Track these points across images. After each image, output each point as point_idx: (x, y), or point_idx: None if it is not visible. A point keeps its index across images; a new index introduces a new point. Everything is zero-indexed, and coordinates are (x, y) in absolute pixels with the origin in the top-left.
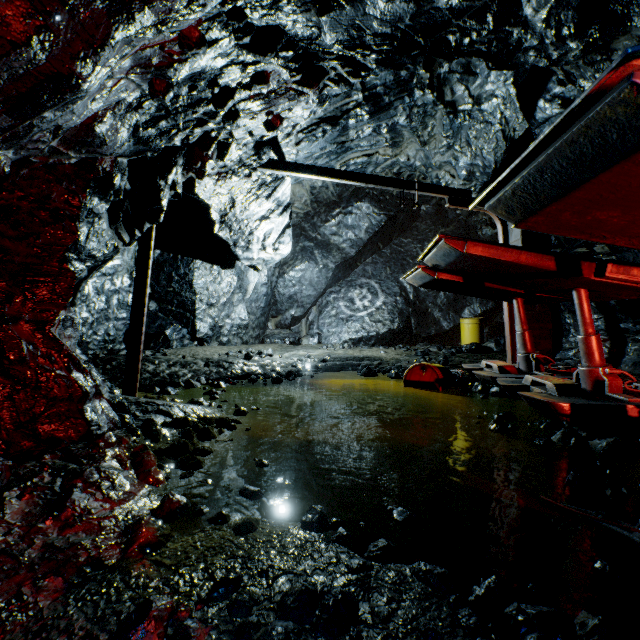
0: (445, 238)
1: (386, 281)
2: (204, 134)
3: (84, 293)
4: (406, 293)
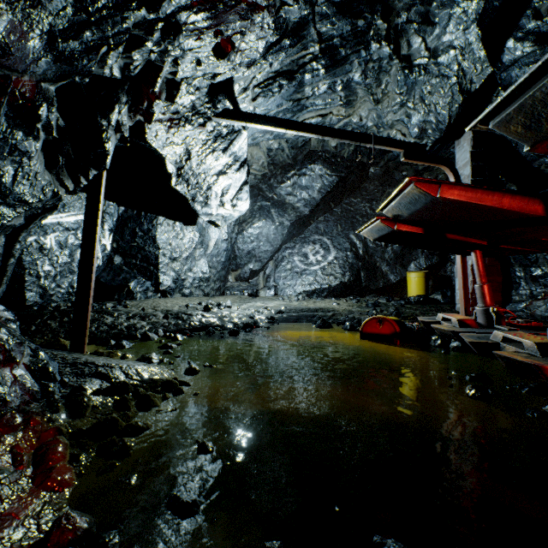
0: (416, 181)
1: (337, 237)
2: (147, 65)
3: (46, 247)
4: (356, 248)
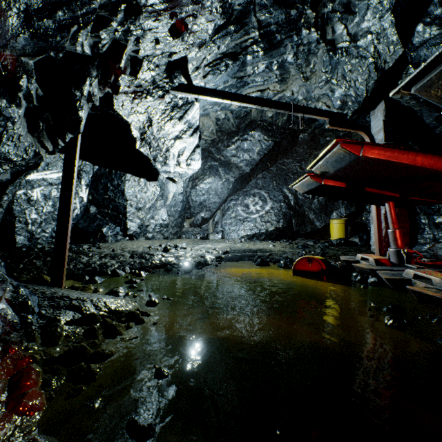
0: (341, 142)
1: (273, 191)
2: (113, 43)
3: (33, 199)
4: (288, 200)
